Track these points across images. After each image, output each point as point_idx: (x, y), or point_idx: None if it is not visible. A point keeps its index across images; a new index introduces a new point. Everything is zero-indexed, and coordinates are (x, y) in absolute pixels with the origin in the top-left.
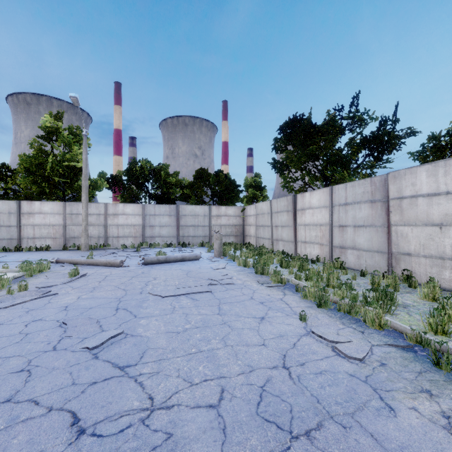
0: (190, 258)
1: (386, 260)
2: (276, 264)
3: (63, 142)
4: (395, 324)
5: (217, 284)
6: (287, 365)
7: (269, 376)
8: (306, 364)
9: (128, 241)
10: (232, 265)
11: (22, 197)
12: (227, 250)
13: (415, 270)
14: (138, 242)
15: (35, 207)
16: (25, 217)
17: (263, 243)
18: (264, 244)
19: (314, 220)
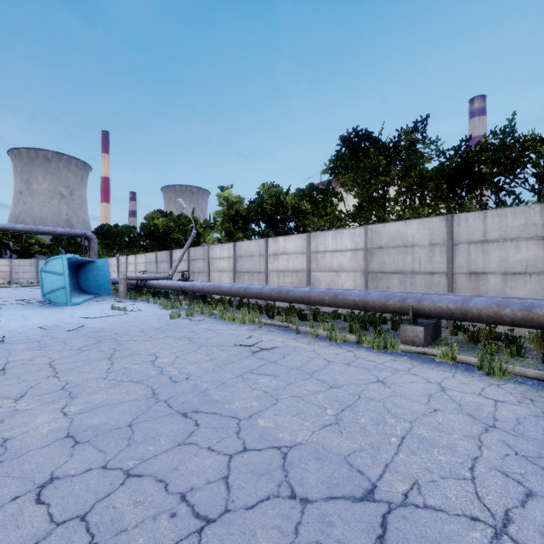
0: None
1: None
2: None
3: None
4: None
5: None
6: None
7: None
8: None
9: None
10: None
11: None
12: None
13: None
14: (7, 282)
15: None
16: None
17: None
18: None
19: None
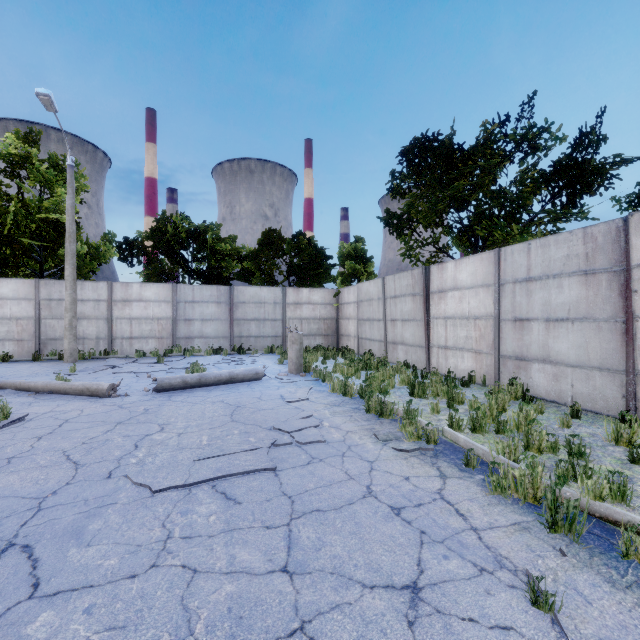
0: (245, 378)
1: (621, 387)
2: (399, 388)
3: (38, 180)
4: None
5: (289, 444)
6: None
7: None
8: None
9: (148, 344)
10: (319, 392)
11: None
12: (312, 360)
13: None
14: (164, 346)
15: None
16: None
17: (370, 347)
18: (372, 350)
19: (464, 310)
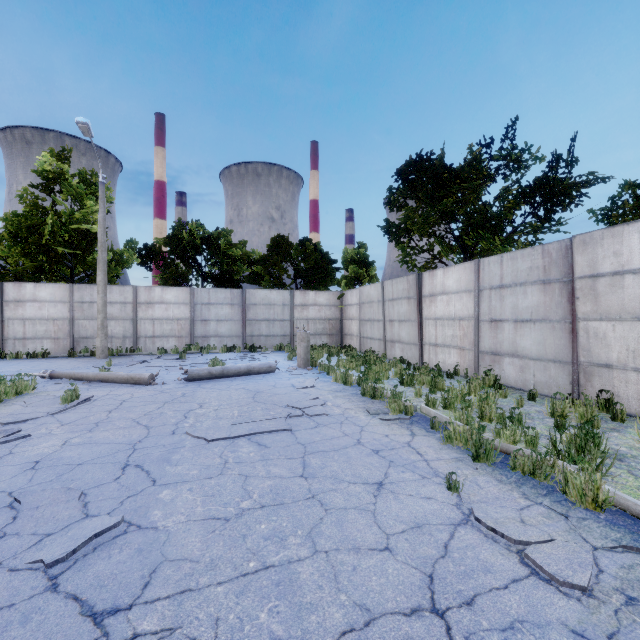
0: (260, 370)
1: (569, 375)
2: (393, 379)
3: (70, 194)
4: (623, 500)
5: (301, 416)
6: (439, 605)
7: (406, 638)
8: (478, 602)
9: (168, 342)
10: (324, 382)
11: (10, 277)
12: (318, 356)
13: (619, 392)
14: (183, 345)
15: (26, 291)
16: (10, 306)
17: (371, 346)
18: (372, 348)
19: (450, 312)
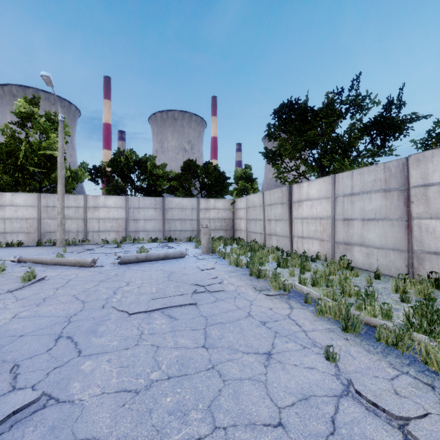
0: (174, 256)
1: (405, 260)
2: (272, 262)
3: (39, 129)
4: None
5: (203, 292)
6: None
7: None
8: None
9: (110, 235)
10: (221, 264)
11: None
12: (216, 245)
13: None
14: (120, 237)
15: (6, 199)
16: None
17: (255, 238)
18: (256, 239)
19: (313, 213)
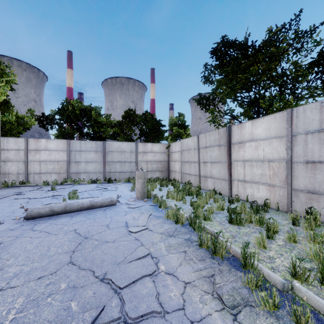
0: (102, 204)
1: None
2: (217, 213)
3: None
4: None
5: (115, 321)
6: None
7: None
8: None
9: (51, 177)
10: (157, 218)
11: None
12: (152, 188)
13: None
14: (62, 178)
15: None
16: None
17: (189, 179)
18: (190, 180)
19: (259, 155)
